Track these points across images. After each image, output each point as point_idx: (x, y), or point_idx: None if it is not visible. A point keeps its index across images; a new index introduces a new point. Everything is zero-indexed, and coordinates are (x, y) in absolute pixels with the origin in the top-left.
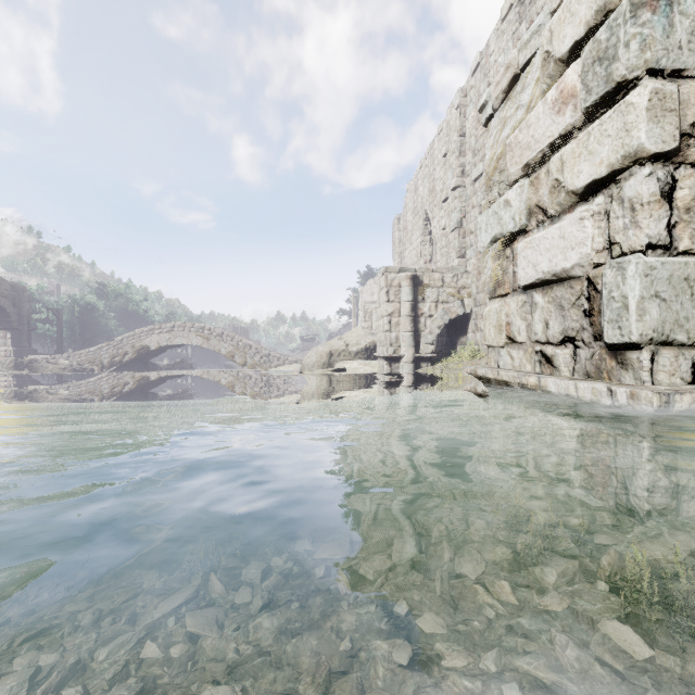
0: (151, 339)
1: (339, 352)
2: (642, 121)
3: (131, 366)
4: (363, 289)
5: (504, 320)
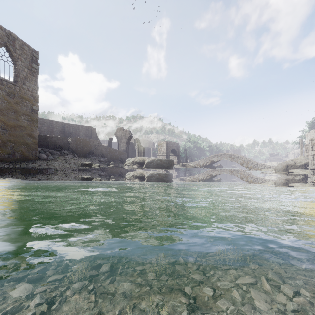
0: (214, 158)
1: (291, 165)
2: None
3: (208, 166)
4: (307, 134)
5: None
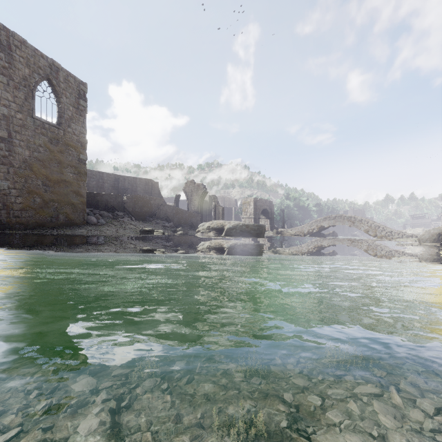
0: (325, 222)
1: None
2: None
3: (315, 234)
4: None
5: None
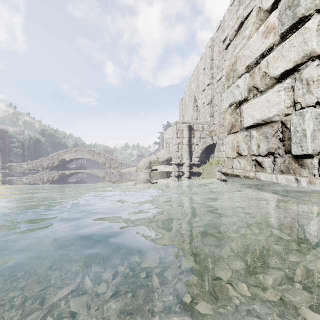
0: (66, 155)
1: (154, 161)
2: (314, 36)
3: (57, 168)
4: (165, 132)
5: (236, 145)
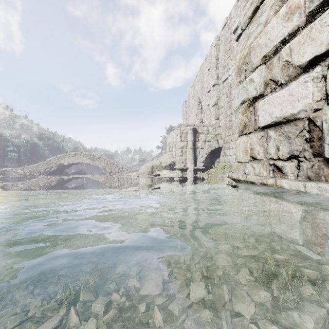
0: (64, 160)
1: (156, 166)
2: None
3: (55, 173)
4: (168, 136)
5: (248, 147)
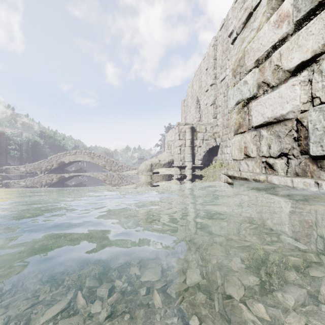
0: (65, 158)
1: (155, 164)
2: None
3: (56, 171)
4: (167, 134)
5: (243, 145)
